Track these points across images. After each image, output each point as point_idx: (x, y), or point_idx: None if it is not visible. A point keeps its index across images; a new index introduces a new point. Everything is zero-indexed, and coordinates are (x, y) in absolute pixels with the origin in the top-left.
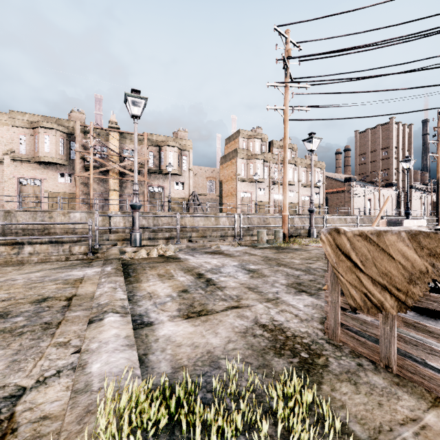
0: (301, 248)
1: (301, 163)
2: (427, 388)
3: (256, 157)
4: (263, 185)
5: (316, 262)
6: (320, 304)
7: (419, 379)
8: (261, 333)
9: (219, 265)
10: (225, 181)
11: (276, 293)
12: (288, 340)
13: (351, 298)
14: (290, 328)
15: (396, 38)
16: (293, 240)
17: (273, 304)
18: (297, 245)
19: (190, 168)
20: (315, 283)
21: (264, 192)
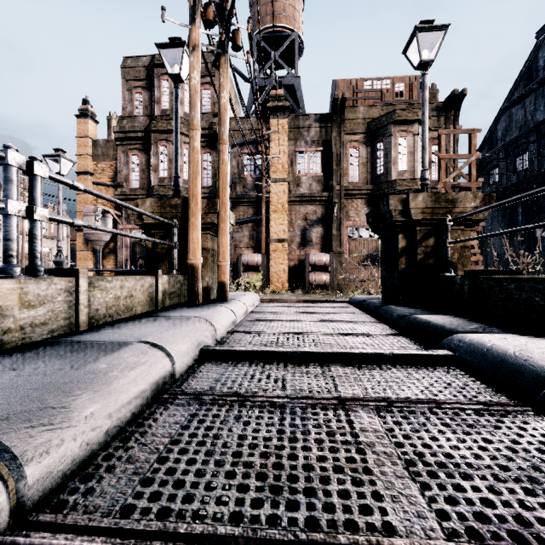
0: None
1: None
2: None
3: None
4: None
5: None
6: None
7: None
8: None
9: None
10: None
11: None
12: None
13: None
14: None
15: None
16: None
17: None
18: None
19: None
20: None
21: None
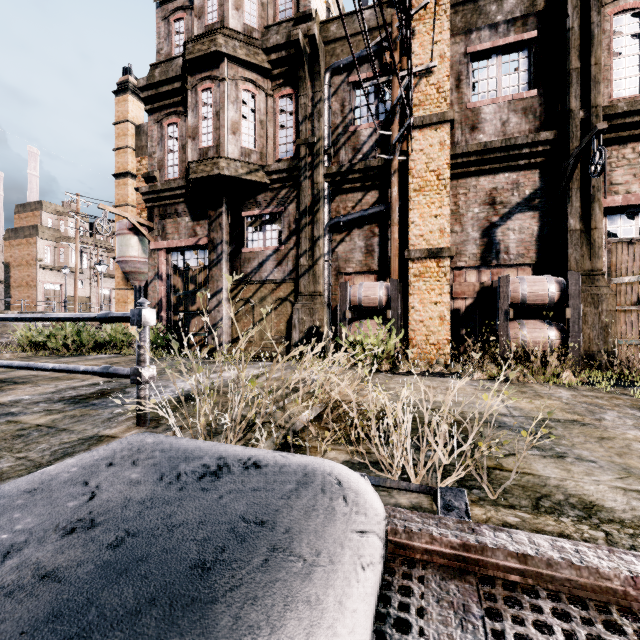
0: None
1: None
2: None
3: (69, 241)
4: (82, 277)
5: None
6: None
7: None
8: None
9: None
10: (17, 266)
11: None
12: None
13: None
14: None
15: None
16: None
17: None
18: None
19: None
20: None
21: (83, 284)
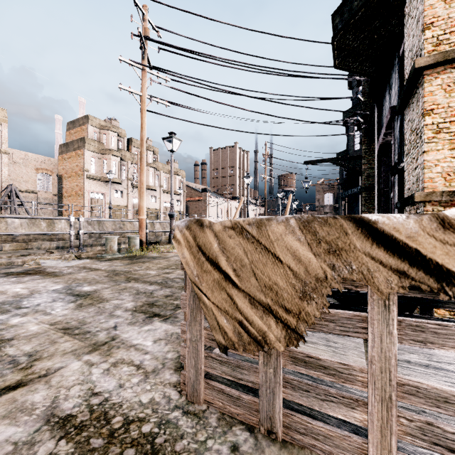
0: (160, 256)
1: (163, 168)
2: (321, 452)
3: (111, 153)
4: (120, 187)
5: (175, 271)
6: (176, 333)
7: (311, 441)
8: (51, 449)
9: (23, 294)
10: (67, 177)
11: (114, 329)
12: (111, 444)
13: (220, 332)
14: (122, 405)
15: (243, 63)
16: (152, 248)
17: (102, 353)
18: (156, 253)
19: (2, 150)
20: (172, 299)
21: (121, 194)
